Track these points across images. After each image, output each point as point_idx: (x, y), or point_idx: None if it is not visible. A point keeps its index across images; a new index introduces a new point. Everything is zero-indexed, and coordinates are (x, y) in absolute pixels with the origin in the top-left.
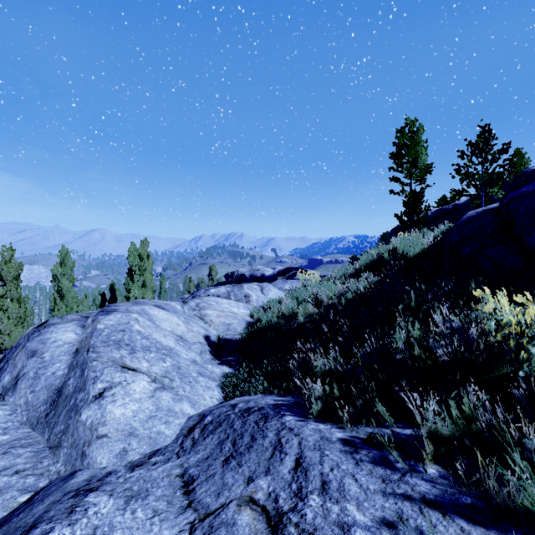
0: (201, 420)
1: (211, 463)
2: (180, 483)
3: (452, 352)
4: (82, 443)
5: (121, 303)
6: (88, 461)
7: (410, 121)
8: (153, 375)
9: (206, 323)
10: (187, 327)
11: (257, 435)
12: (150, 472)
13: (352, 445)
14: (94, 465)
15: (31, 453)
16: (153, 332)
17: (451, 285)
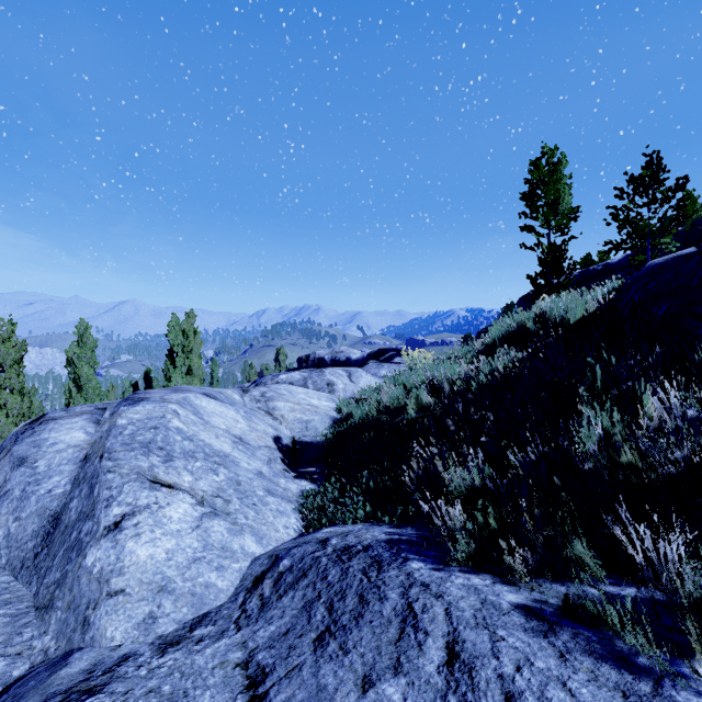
0: (274, 566)
1: (295, 643)
2: (243, 680)
3: (683, 458)
4: (84, 603)
5: (154, 390)
6: (92, 635)
7: (549, 150)
8: (199, 494)
9: (275, 419)
10: (249, 424)
11: (368, 596)
12: (191, 657)
13: (541, 618)
14: (102, 641)
15: (5, 618)
16: (200, 430)
17: (653, 357)
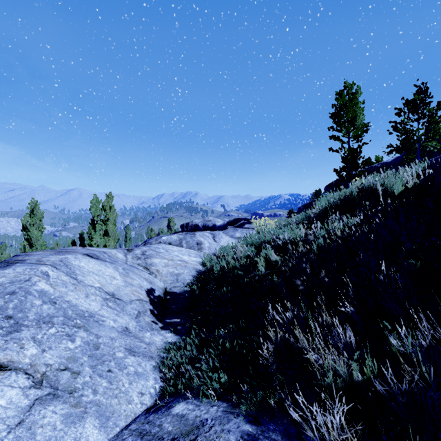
0: None
1: None
2: None
3: None
4: None
5: (38, 252)
6: None
7: (349, 84)
8: (40, 371)
9: (151, 273)
10: (125, 280)
11: None
12: None
13: None
14: None
15: None
16: (68, 291)
17: None
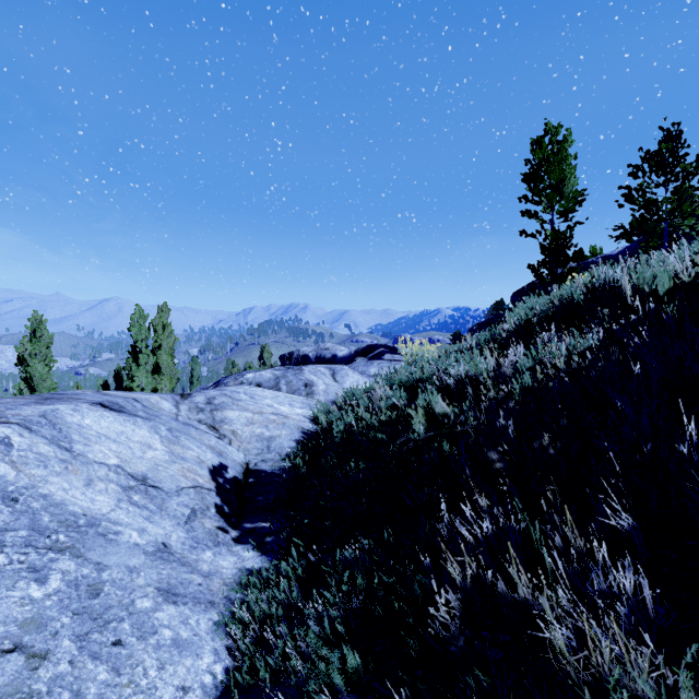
0: None
1: None
2: None
3: None
4: None
5: (3, 399)
6: None
7: (553, 127)
8: None
9: (221, 437)
10: (171, 450)
11: None
12: None
13: None
14: None
15: None
16: (49, 474)
17: None
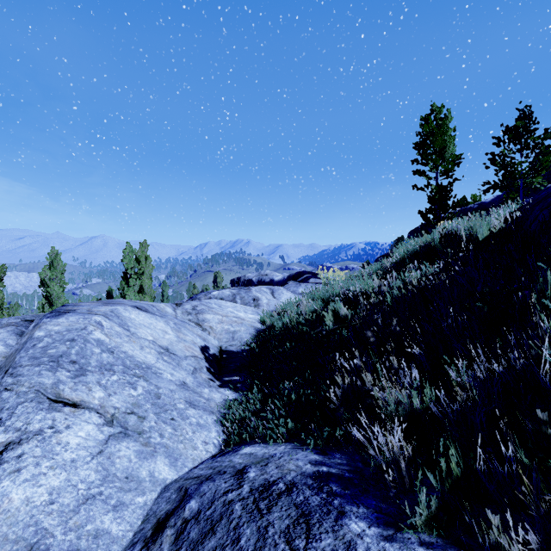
0: (180, 507)
1: None
2: None
3: None
4: None
5: (85, 303)
6: None
7: (437, 107)
8: (109, 412)
9: (204, 330)
10: (178, 335)
11: None
12: None
13: None
14: None
15: None
16: (123, 342)
17: None
